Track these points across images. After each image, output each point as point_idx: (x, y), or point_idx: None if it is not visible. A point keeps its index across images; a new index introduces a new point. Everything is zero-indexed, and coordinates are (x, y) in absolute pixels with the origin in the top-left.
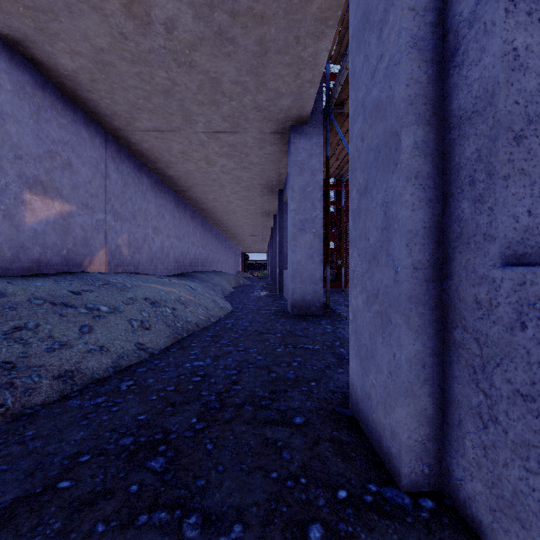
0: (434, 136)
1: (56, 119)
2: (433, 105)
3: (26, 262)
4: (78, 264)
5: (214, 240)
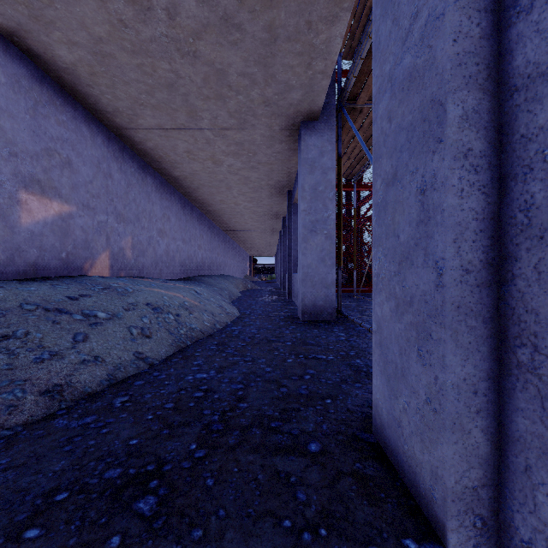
0: (488, 104)
1: (55, 115)
2: (487, 66)
3: (22, 266)
4: (78, 267)
5: (222, 243)
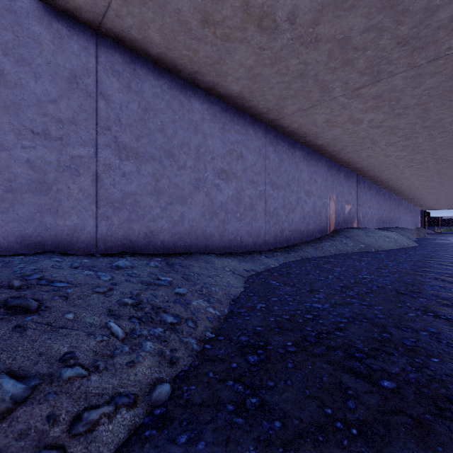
0: None
1: (349, 180)
2: None
3: (345, 224)
4: (352, 225)
5: (396, 205)
